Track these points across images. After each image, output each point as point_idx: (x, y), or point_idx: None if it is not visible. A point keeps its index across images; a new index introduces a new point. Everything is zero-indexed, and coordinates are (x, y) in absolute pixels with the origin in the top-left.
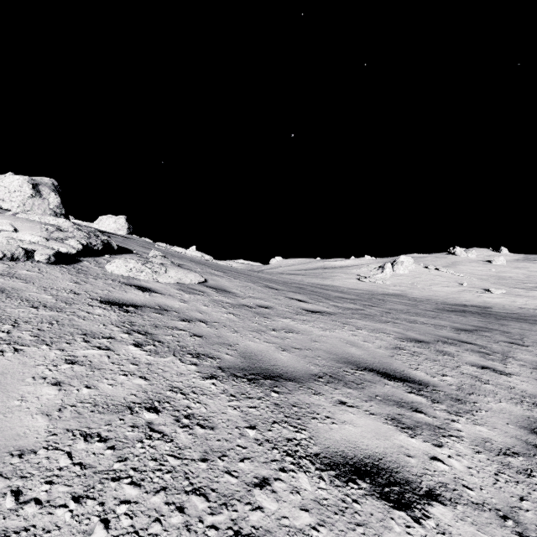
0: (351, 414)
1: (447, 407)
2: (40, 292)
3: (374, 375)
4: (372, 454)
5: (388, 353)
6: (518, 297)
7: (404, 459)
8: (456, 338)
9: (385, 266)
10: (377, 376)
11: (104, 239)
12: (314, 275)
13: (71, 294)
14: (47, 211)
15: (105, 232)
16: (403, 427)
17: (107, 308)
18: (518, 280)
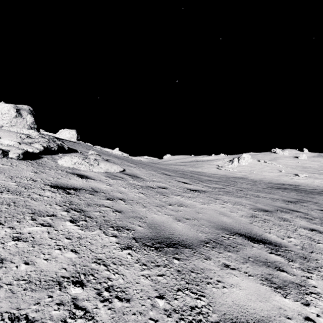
0: (236, 277)
1: (300, 265)
2: (7, 180)
3: (243, 239)
4: (259, 318)
5: (248, 221)
6: (315, 179)
7: (285, 321)
8: (287, 208)
9: (234, 160)
10: (245, 239)
11: (59, 143)
12: (190, 165)
13: (30, 181)
14: (25, 126)
15: (62, 139)
16: (275, 287)
17: (55, 191)
18: (315, 169)
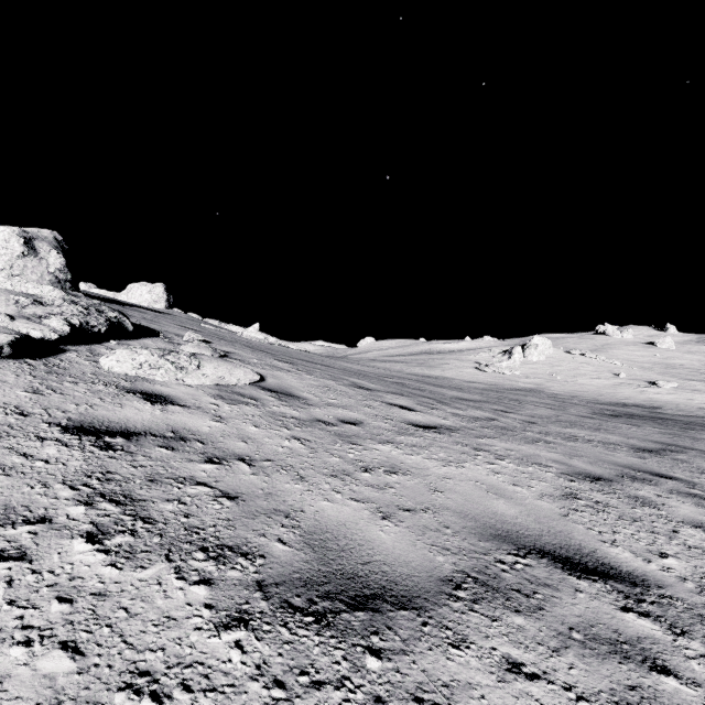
0: None
1: (704, 646)
2: None
3: (550, 566)
4: None
5: (557, 509)
6: (695, 393)
7: None
8: (645, 468)
9: (513, 350)
10: (555, 568)
11: (112, 316)
12: (417, 363)
13: (13, 415)
14: (45, 275)
15: (131, 306)
16: None
17: (72, 442)
18: (693, 369)
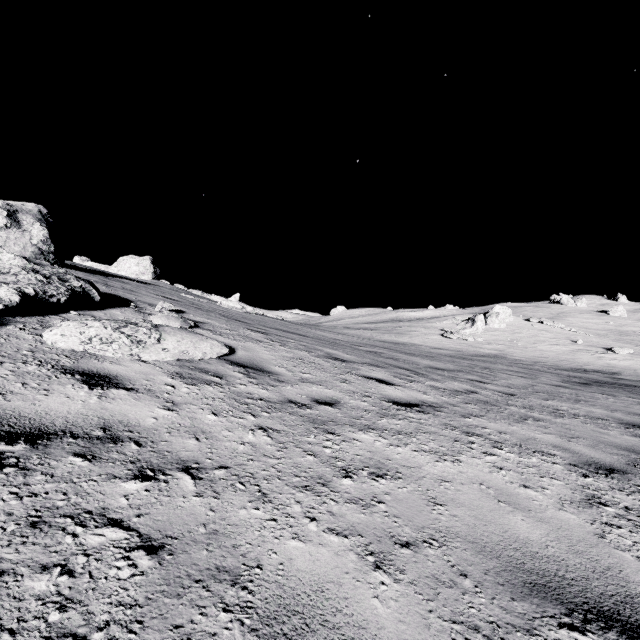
0: None
1: None
2: None
3: None
4: None
5: (588, 525)
6: None
7: None
8: None
9: (476, 318)
10: None
11: (76, 286)
12: (386, 330)
13: None
14: (28, 247)
15: (115, 277)
16: None
17: None
18: None
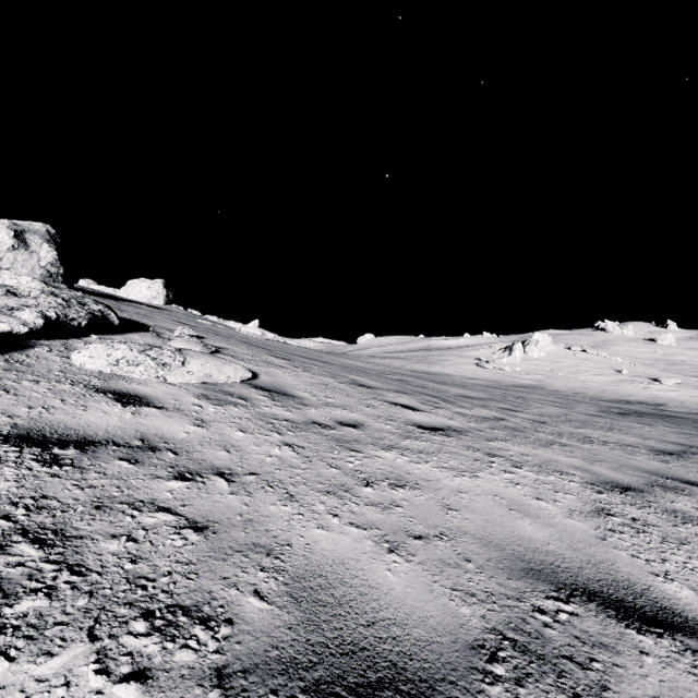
0: None
1: None
2: None
3: (601, 615)
4: None
5: (592, 530)
6: None
7: None
8: (672, 474)
9: (514, 347)
10: (607, 617)
11: (95, 309)
12: (417, 359)
13: None
14: (36, 269)
15: (127, 301)
16: None
17: (8, 456)
18: (696, 366)
